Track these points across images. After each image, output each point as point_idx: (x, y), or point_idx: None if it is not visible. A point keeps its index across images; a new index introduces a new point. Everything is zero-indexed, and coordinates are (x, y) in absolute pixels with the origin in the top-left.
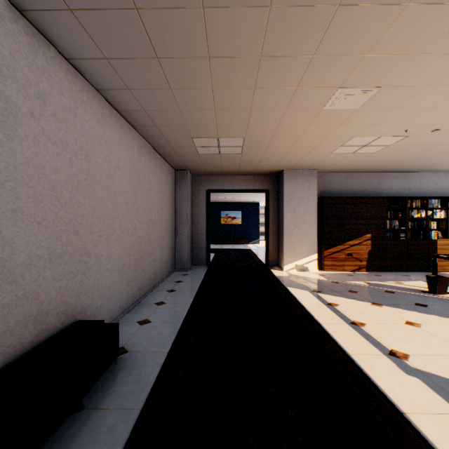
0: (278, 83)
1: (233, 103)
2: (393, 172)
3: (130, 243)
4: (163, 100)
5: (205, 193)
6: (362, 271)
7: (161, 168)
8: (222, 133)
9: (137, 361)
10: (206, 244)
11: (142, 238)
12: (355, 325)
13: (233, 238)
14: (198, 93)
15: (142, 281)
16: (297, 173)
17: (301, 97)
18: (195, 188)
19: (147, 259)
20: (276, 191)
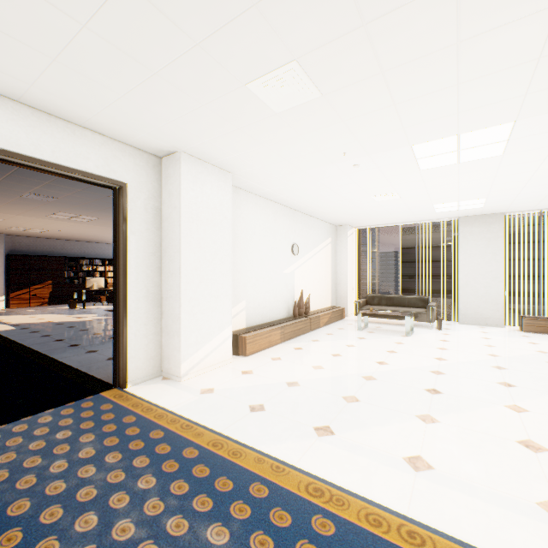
0: None
1: None
2: (74, 240)
3: None
4: None
5: None
6: (46, 305)
7: None
8: None
9: None
10: None
11: None
12: None
13: None
14: None
15: None
16: None
17: None
18: None
19: None
20: None
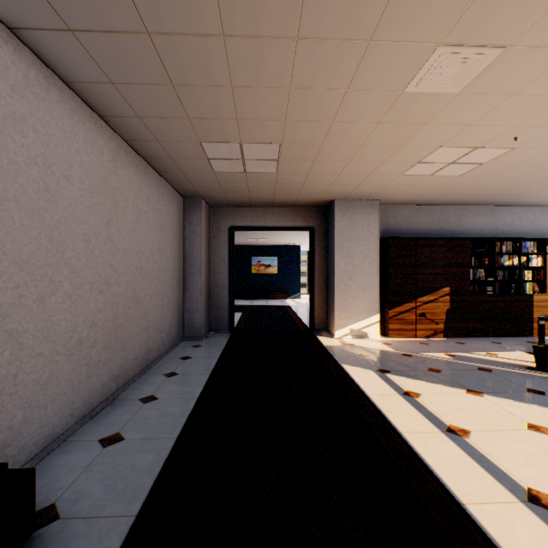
0: (338, 28)
1: (262, 73)
2: (476, 205)
3: (95, 306)
4: (139, 61)
5: (227, 231)
6: (438, 336)
7: (159, 191)
8: (246, 135)
9: (67, 546)
10: (229, 301)
11: (122, 296)
12: (455, 435)
13: (268, 292)
14: (200, 47)
15: (121, 364)
16: (352, 205)
17: (373, 65)
18: (213, 224)
19: (132, 329)
20: (323, 229)
